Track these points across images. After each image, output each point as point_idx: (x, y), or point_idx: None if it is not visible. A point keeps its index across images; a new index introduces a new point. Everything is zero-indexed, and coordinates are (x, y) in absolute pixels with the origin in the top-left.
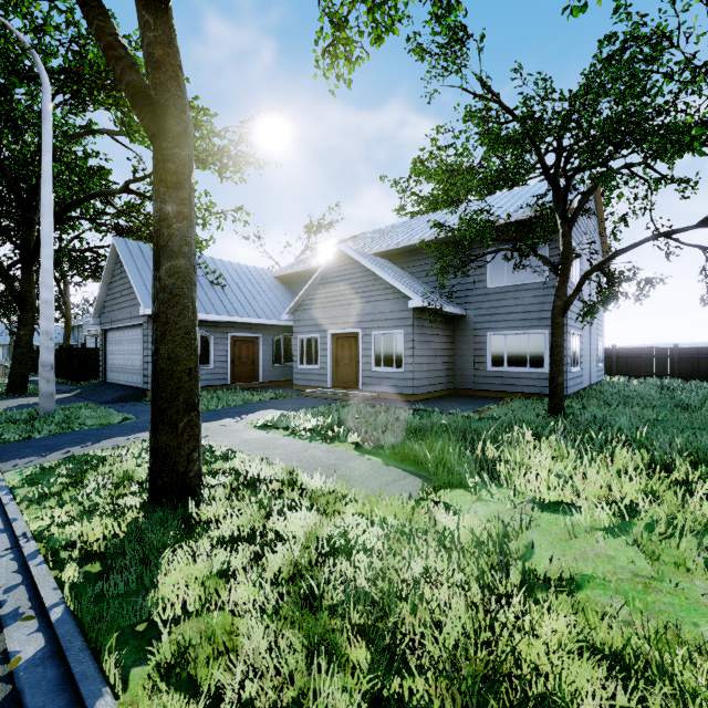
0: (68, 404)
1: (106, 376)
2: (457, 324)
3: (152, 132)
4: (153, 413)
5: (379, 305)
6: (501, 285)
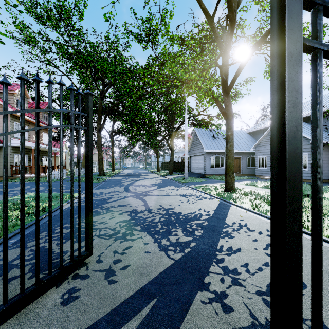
0: None
1: (191, 170)
2: None
3: (226, 119)
4: (225, 174)
5: None
6: None
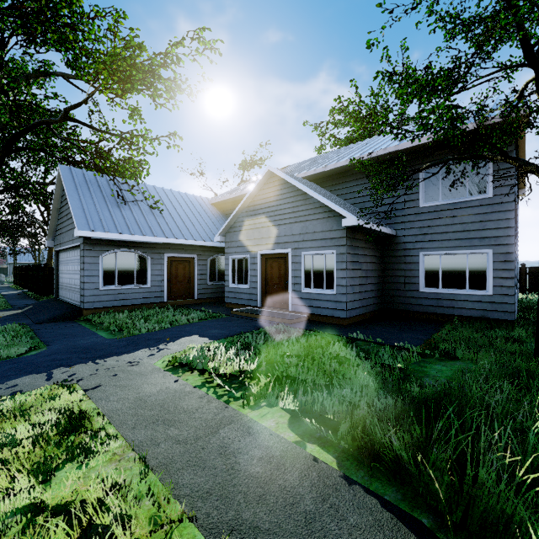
0: (2, 324)
1: (58, 293)
2: (386, 244)
3: None
4: None
5: (309, 225)
6: (435, 204)
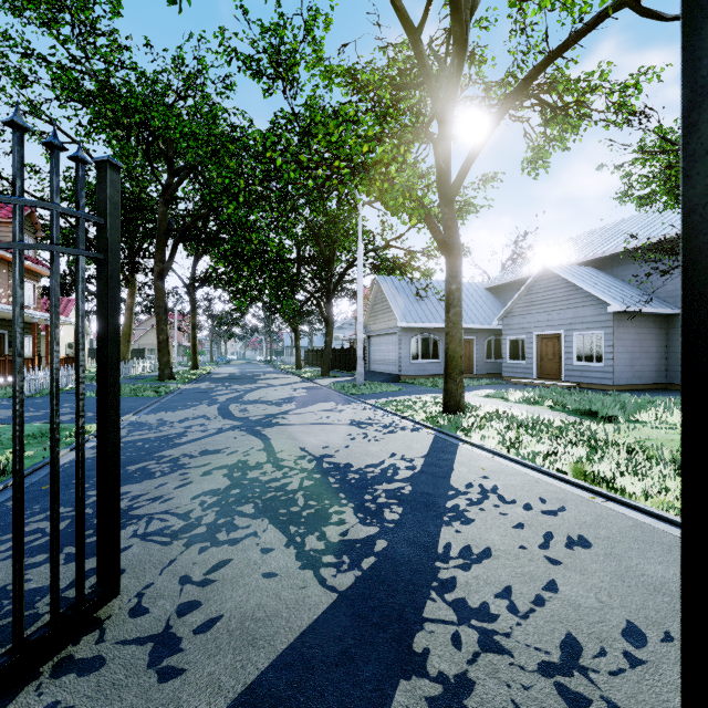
0: None
1: (369, 367)
2: (670, 323)
3: (446, 255)
4: (445, 374)
5: (580, 311)
6: None
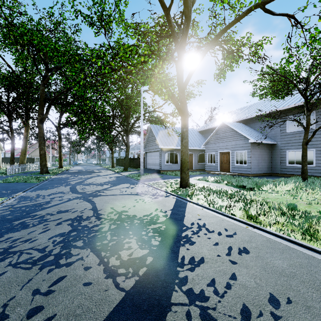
0: None
1: (146, 166)
2: (272, 147)
3: (181, 115)
4: (181, 170)
5: (238, 142)
6: (292, 131)
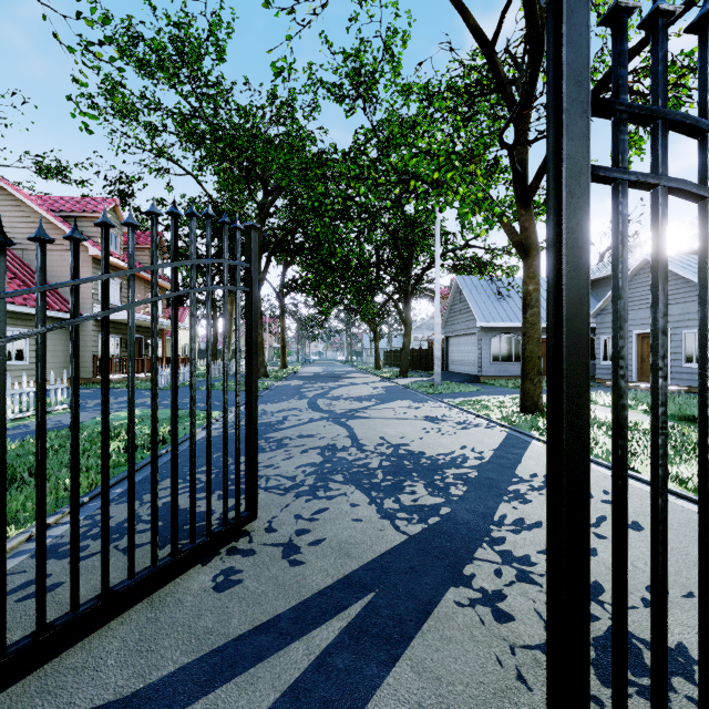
0: None
1: (448, 367)
2: None
3: (522, 257)
4: (522, 375)
5: (691, 306)
6: None
